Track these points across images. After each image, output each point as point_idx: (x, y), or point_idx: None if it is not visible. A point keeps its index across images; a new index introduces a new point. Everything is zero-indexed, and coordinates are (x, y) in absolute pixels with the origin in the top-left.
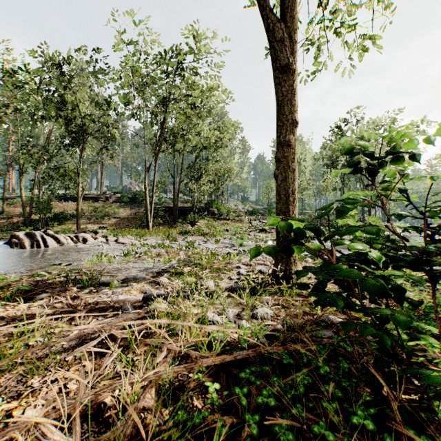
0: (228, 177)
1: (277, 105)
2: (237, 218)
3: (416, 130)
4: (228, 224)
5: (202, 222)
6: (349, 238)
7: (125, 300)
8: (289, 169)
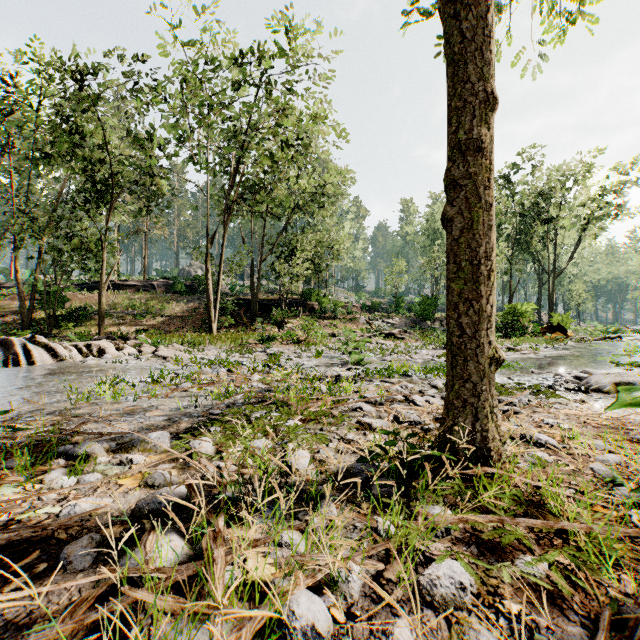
0: (335, 254)
1: (449, 65)
2: (348, 317)
3: (624, 181)
4: (335, 326)
5: (296, 322)
6: (530, 349)
7: (91, 515)
8: (480, 204)
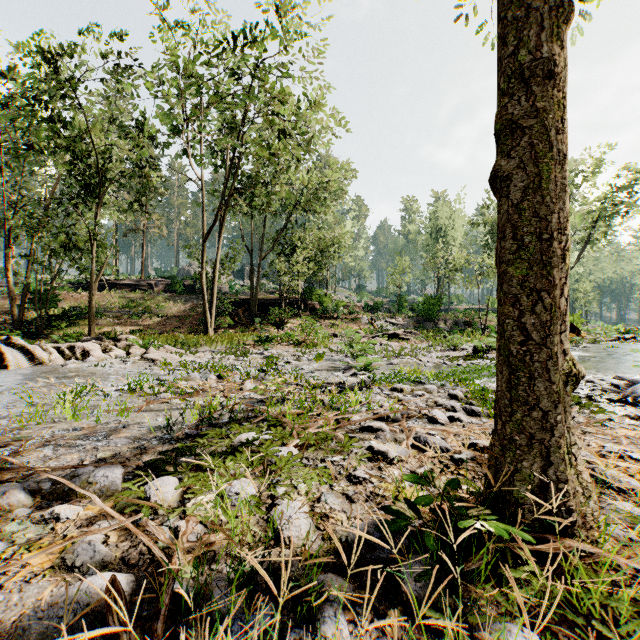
0: (336, 252)
1: None
2: (350, 317)
3: (635, 177)
4: (336, 326)
5: (296, 322)
6: None
7: None
8: (551, 153)
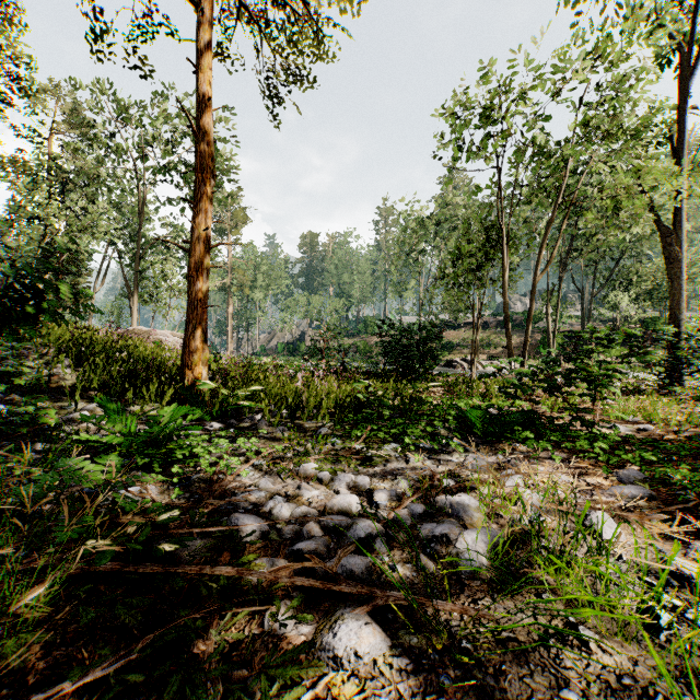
0: (688, 278)
1: (668, 280)
2: None
3: None
4: None
5: None
6: None
7: None
8: (676, 319)
